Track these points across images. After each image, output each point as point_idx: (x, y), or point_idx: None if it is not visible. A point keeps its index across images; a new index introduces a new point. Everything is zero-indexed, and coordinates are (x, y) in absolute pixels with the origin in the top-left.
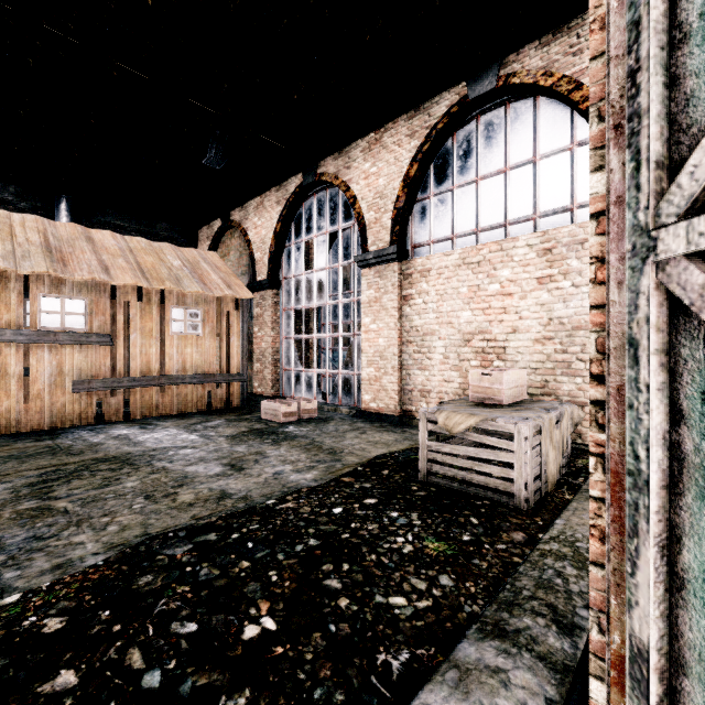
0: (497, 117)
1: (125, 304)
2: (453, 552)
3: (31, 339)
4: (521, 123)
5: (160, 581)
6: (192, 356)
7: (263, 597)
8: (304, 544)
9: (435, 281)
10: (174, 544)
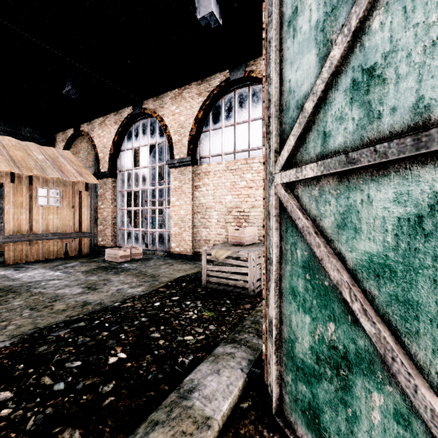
0: (245, 92)
1: None
2: (216, 315)
3: None
4: (256, 97)
5: (53, 347)
6: (53, 221)
7: (118, 345)
8: (139, 321)
9: (213, 178)
10: (58, 330)
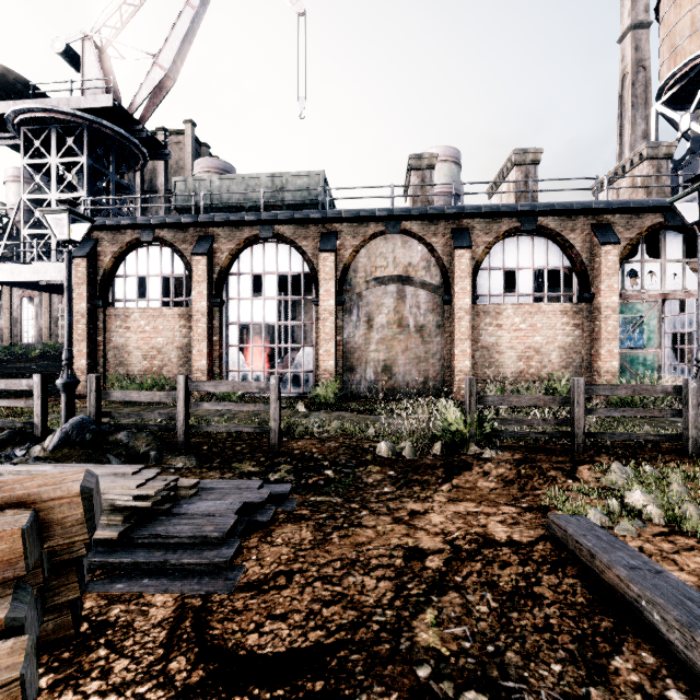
0: None
1: None
2: None
3: None
4: None
5: None
6: None
7: None
8: None
9: None
10: None
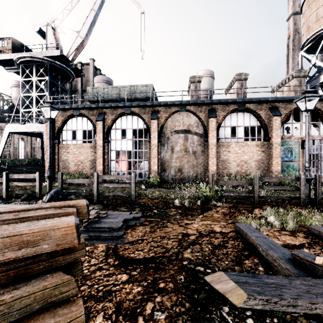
0: None
1: None
2: None
3: None
4: None
5: None
6: None
7: None
8: None
9: None
10: None
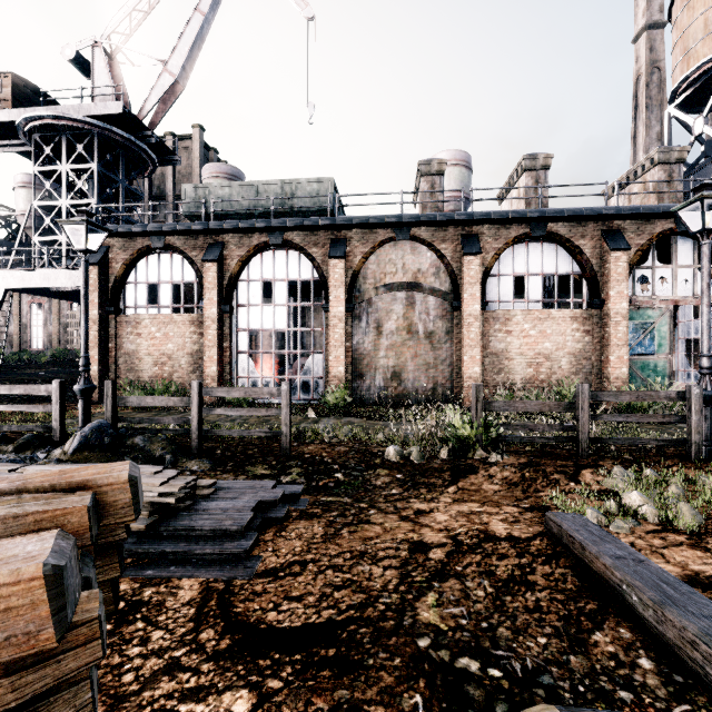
0: None
1: None
2: None
3: None
4: None
5: None
6: None
7: None
8: None
9: None
10: None
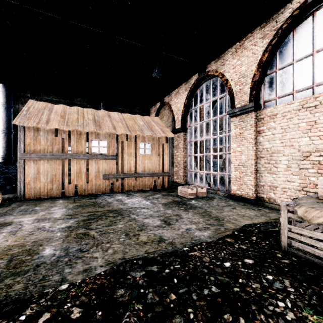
0: None
1: (122, 142)
2: None
3: (89, 158)
4: None
5: (127, 295)
6: (147, 164)
7: None
8: (208, 289)
9: (280, 120)
10: (136, 269)
